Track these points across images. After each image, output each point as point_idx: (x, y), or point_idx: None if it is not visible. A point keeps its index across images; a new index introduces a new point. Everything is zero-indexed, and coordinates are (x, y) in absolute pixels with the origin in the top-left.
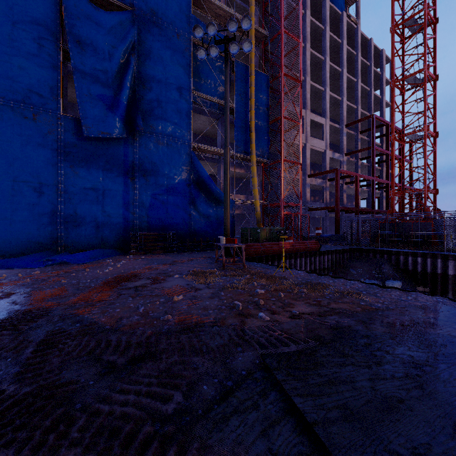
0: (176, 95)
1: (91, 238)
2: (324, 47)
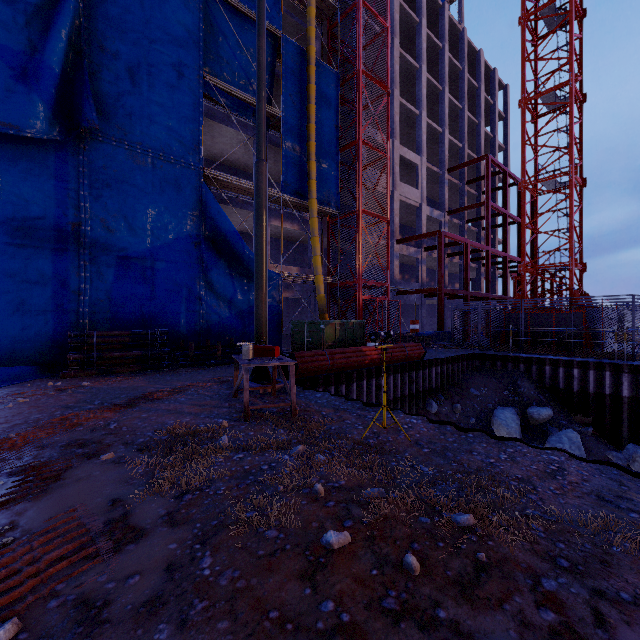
0: (171, 76)
1: None
2: (419, 49)
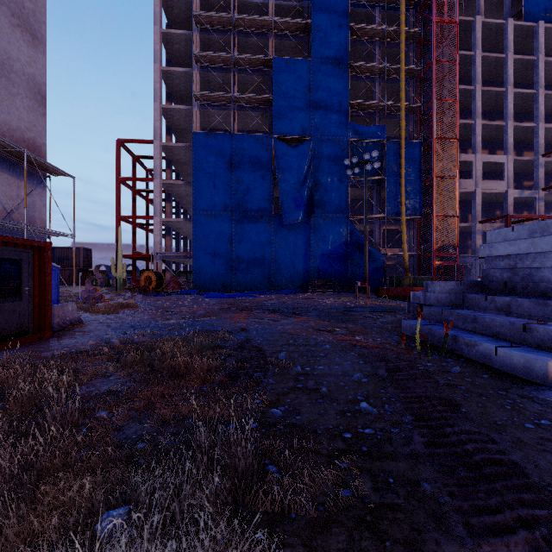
0: (338, 184)
1: (287, 282)
2: (505, 76)
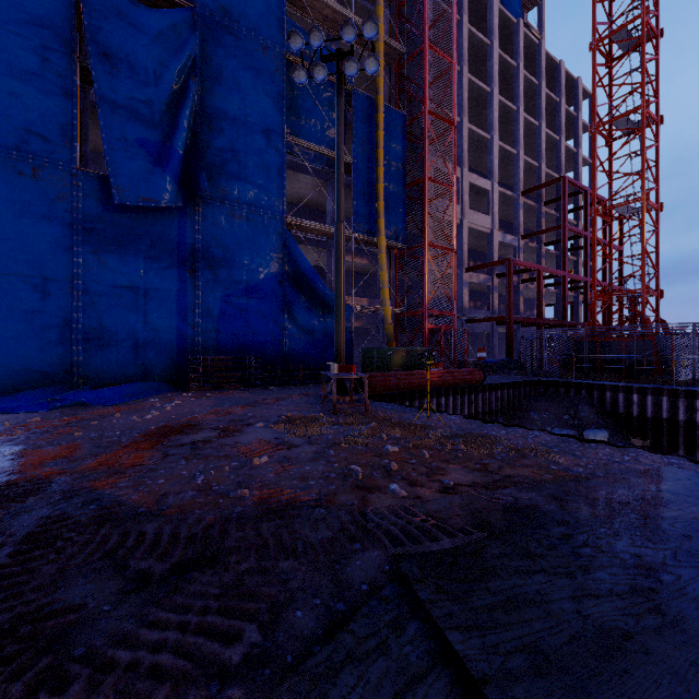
0: (261, 142)
1: (126, 365)
2: (490, 72)
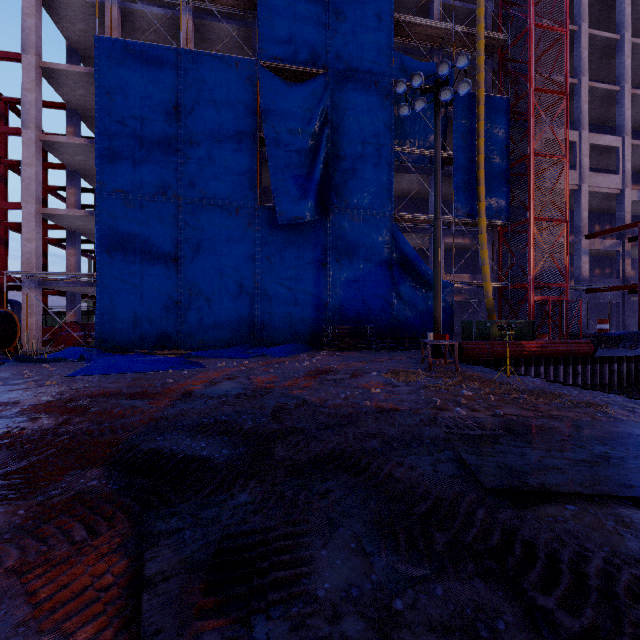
0: (374, 158)
1: (284, 331)
2: (620, 17)
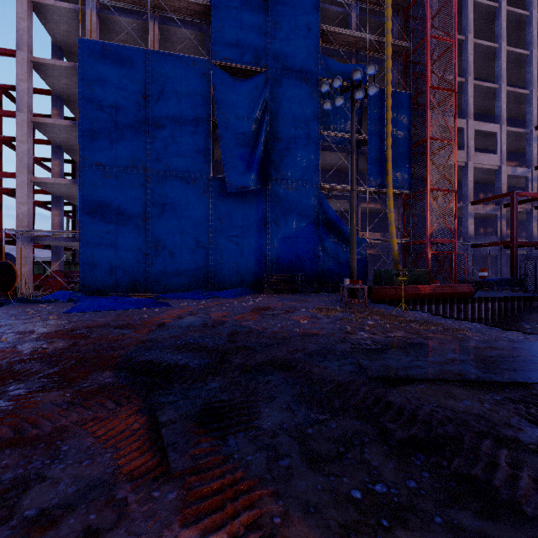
0: (304, 140)
1: (233, 278)
2: (498, 30)
